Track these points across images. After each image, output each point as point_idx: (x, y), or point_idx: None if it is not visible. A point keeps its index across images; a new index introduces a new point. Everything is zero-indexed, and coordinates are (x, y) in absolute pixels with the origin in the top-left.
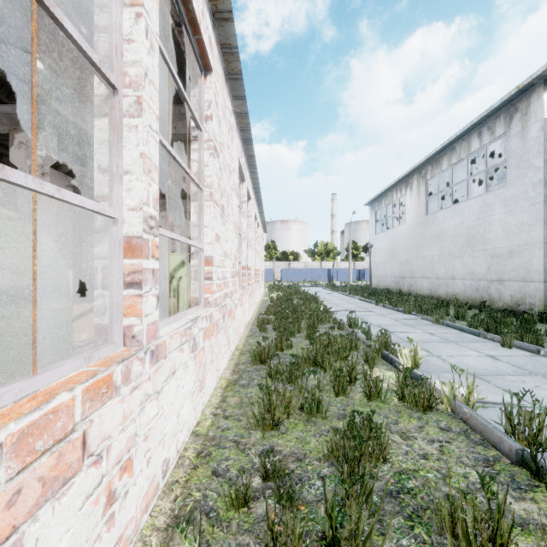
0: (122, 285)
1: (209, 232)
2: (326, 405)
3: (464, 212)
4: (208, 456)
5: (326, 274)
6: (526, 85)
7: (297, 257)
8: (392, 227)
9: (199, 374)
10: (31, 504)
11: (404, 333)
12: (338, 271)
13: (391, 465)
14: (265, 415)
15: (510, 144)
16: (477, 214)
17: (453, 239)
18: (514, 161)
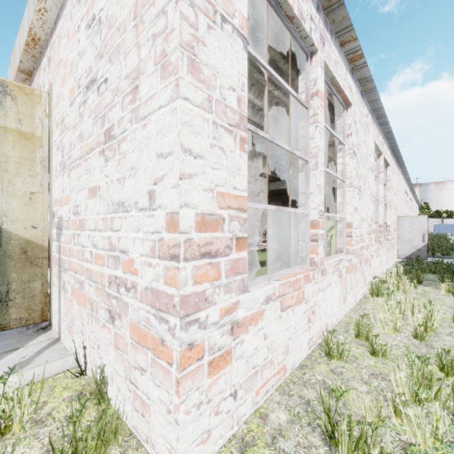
0: None
1: None
2: None
3: None
4: None
5: None
6: None
7: (451, 215)
8: None
9: None
10: None
11: None
12: None
13: None
14: None
15: None
16: None
17: None
18: None
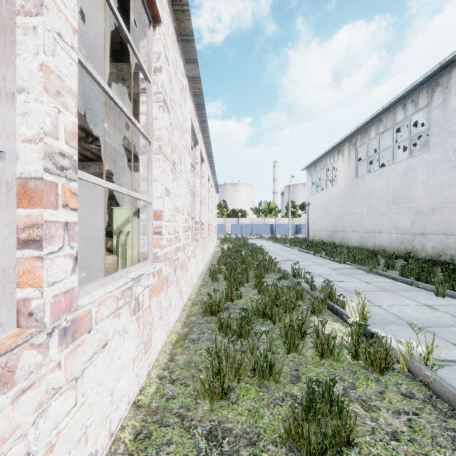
0: (15, 243)
1: (158, 185)
2: (277, 364)
3: (390, 174)
4: (146, 439)
5: (269, 229)
6: (447, 62)
7: (245, 214)
8: (326, 188)
9: (144, 335)
10: None
11: (343, 282)
12: (279, 226)
13: (359, 450)
14: (214, 383)
15: (432, 115)
16: (402, 176)
17: (380, 198)
18: (436, 129)
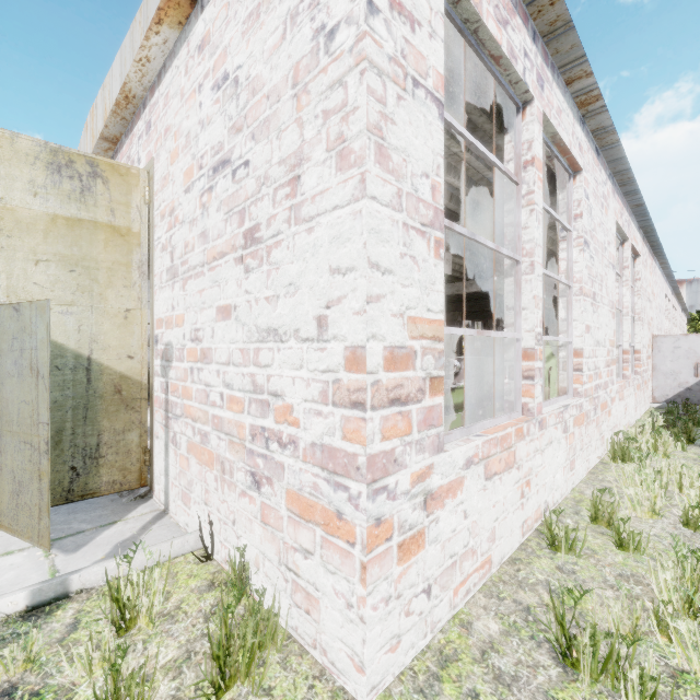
0: None
1: None
2: None
3: None
4: None
5: None
6: None
7: None
8: None
9: None
10: None
11: None
12: None
13: None
14: None
15: None
16: None
17: None
18: None
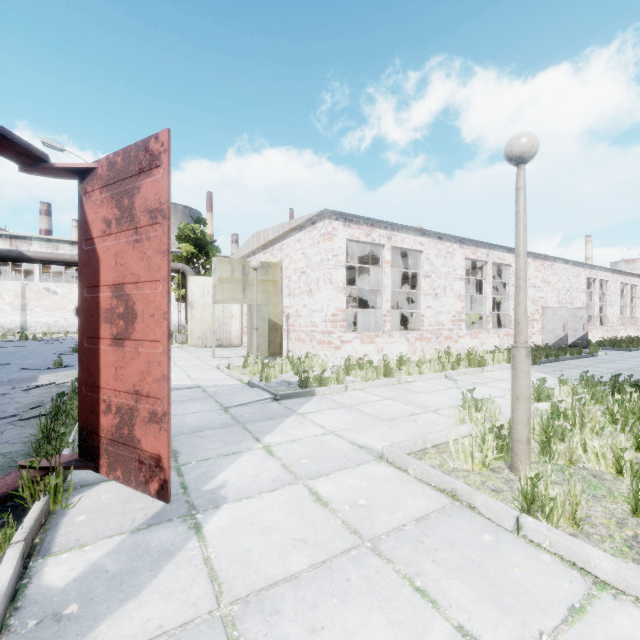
0: (626, 321)
1: (637, 313)
2: None
3: None
4: None
5: None
6: None
7: None
8: None
9: (635, 334)
10: (625, 331)
11: None
12: None
13: None
14: None
15: None
16: None
17: None
18: None
